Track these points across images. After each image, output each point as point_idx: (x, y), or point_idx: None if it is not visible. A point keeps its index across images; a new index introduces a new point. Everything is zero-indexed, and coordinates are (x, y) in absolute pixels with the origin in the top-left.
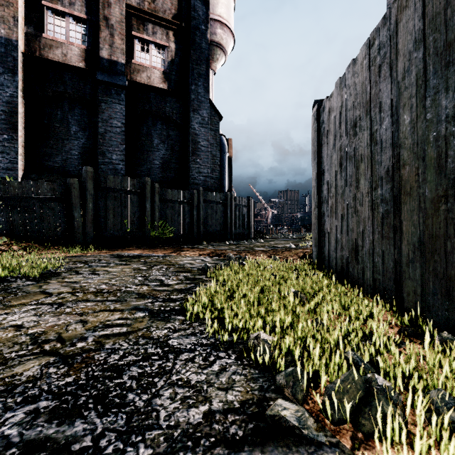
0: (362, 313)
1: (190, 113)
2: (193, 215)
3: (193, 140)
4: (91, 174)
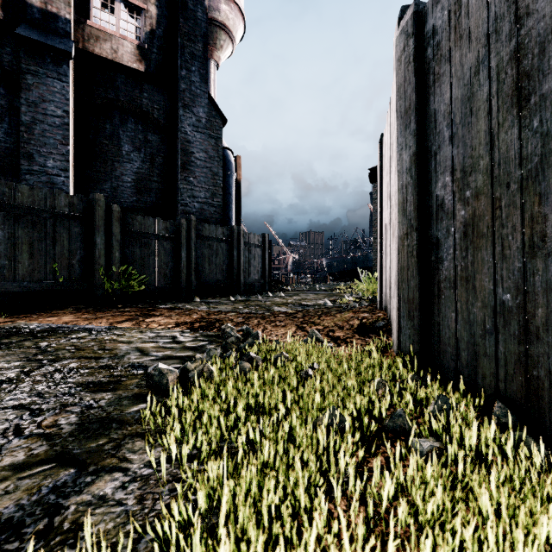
0: None
1: (179, 110)
2: (179, 256)
3: (183, 149)
4: None
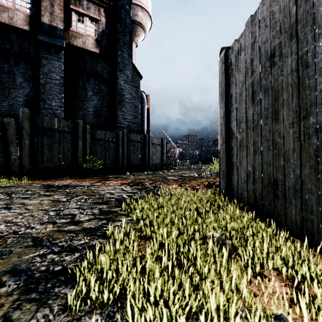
0: (314, 273)
1: (117, 72)
2: (118, 151)
3: (119, 93)
4: (27, 115)
